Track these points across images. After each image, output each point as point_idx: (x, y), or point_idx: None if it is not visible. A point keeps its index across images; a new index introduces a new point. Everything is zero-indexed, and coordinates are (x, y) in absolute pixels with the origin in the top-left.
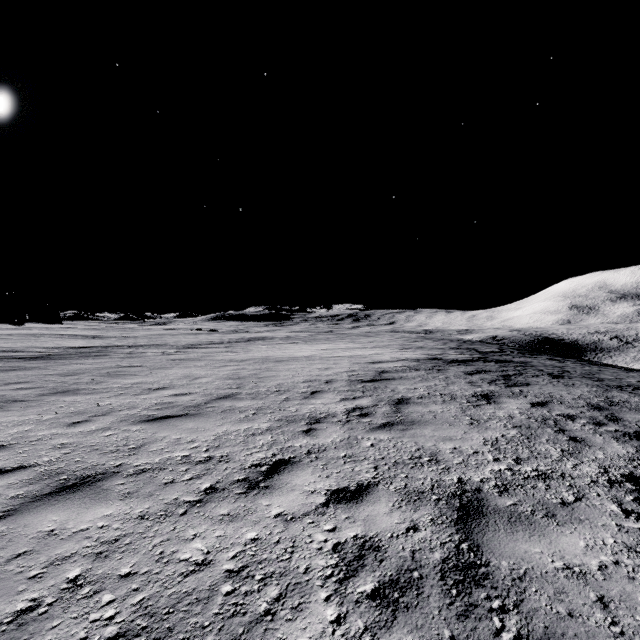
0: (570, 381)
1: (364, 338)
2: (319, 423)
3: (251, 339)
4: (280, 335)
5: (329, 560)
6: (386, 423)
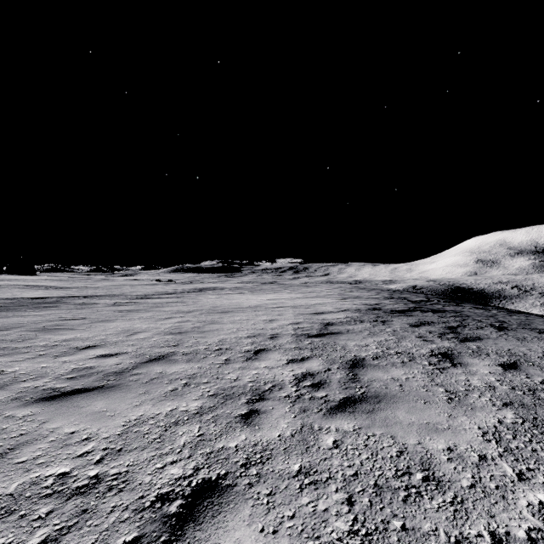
0: (518, 334)
1: (305, 288)
2: (263, 400)
3: (203, 289)
4: (229, 285)
5: None
6: (346, 399)
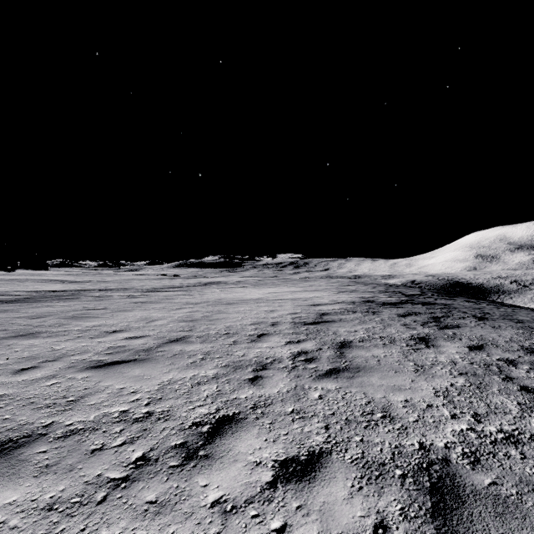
0: (495, 323)
1: (304, 282)
2: (265, 370)
3: (207, 283)
4: (232, 280)
5: None
6: (332, 369)
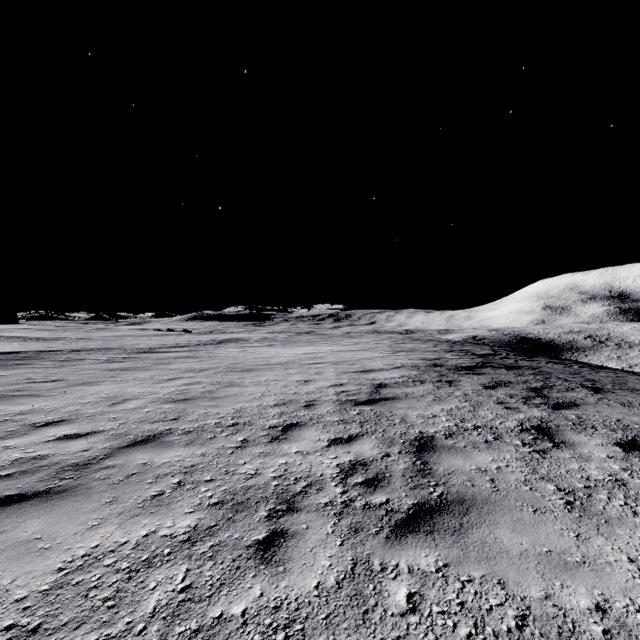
0: (620, 397)
1: (348, 339)
2: (292, 512)
3: (223, 341)
4: (257, 336)
5: None
6: (417, 508)
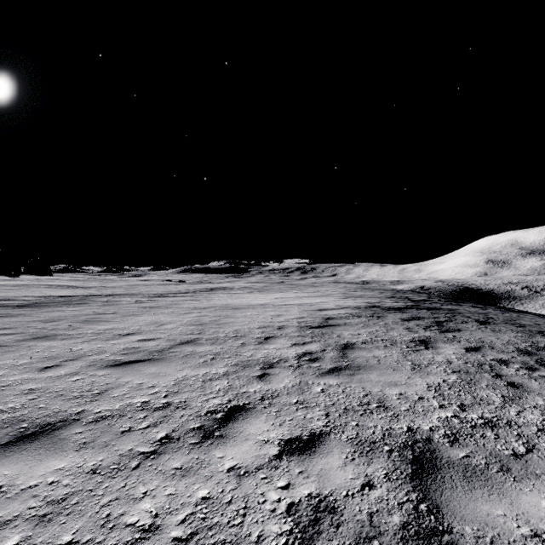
0: (496, 327)
1: (311, 288)
2: (272, 368)
3: (213, 289)
4: (238, 285)
5: (283, 525)
6: (334, 368)
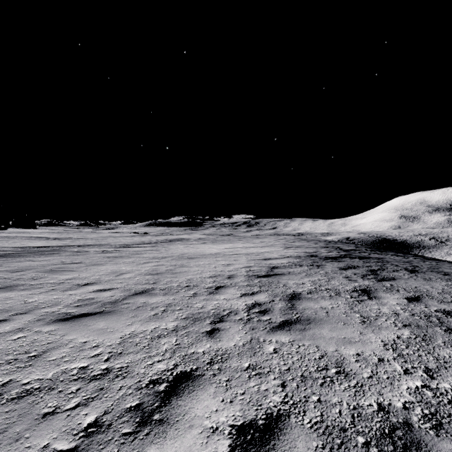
0: (426, 275)
1: (256, 239)
2: (222, 322)
3: (172, 240)
4: (194, 237)
5: None
6: (284, 321)
